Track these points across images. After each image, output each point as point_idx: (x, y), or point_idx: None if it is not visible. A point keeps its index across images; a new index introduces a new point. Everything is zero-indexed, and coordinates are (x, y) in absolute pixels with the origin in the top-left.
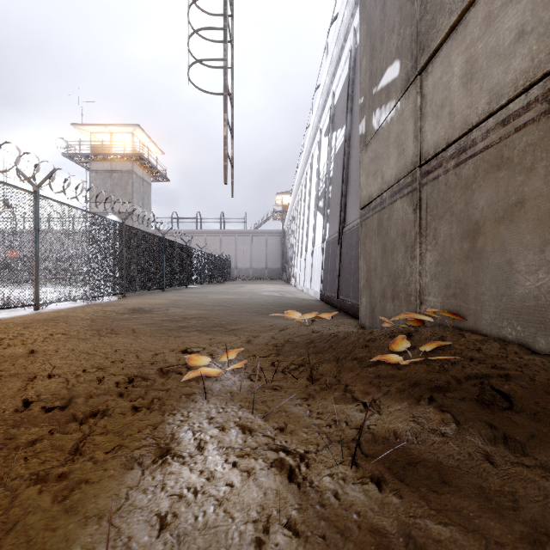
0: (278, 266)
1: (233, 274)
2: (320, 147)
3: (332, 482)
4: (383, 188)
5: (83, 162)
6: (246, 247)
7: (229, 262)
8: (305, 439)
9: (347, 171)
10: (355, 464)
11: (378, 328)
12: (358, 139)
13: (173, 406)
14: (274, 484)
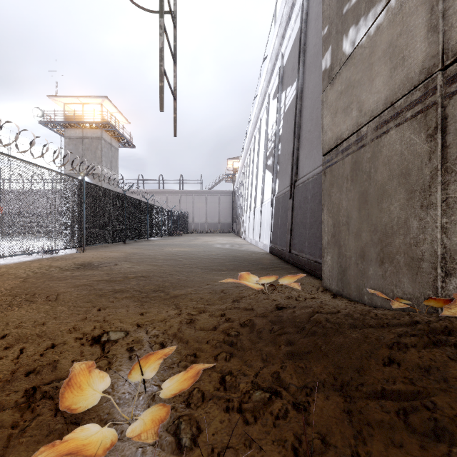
0: (229, 221)
1: (190, 228)
2: (269, 110)
3: None
4: (362, 122)
5: (58, 130)
6: (201, 204)
7: (187, 217)
8: None
9: (299, 124)
10: None
11: (353, 295)
12: (313, 89)
13: None
14: None
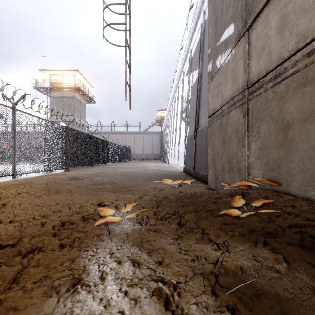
0: (159, 152)
1: (133, 157)
2: (183, 82)
3: (197, 310)
4: (223, 103)
5: (46, 92)
6: (140, 141)
7: (131, 150)
8: (177, 271)
9: (199, 95)
10: (214, 294)
11: (220, 189)
12: (206, 76)
13: (87, 243)
14: (154, 312)
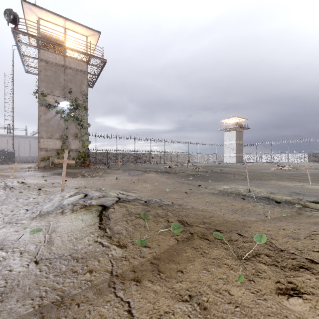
0: None
1: (17, 159)
2: None
3: None
4: None
5: None
6: (26, 144)
7: (14, 153)
8: None
9: None
10: None
11: None
12: None
13: None
14: None
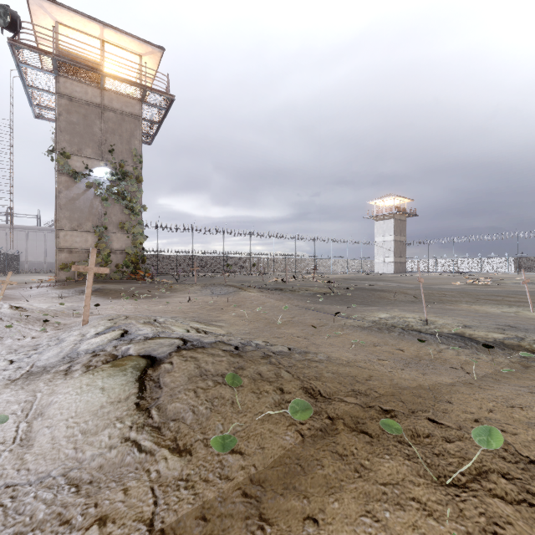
0: None
1: (23, 268)
2: None
3: None
4: None
5: None
6: (39, 242)
7: (18, 257)
8: None
9: None
10: None
11: None
12: None
13: None
14: None
